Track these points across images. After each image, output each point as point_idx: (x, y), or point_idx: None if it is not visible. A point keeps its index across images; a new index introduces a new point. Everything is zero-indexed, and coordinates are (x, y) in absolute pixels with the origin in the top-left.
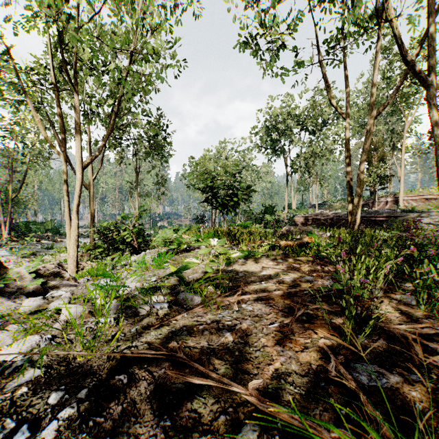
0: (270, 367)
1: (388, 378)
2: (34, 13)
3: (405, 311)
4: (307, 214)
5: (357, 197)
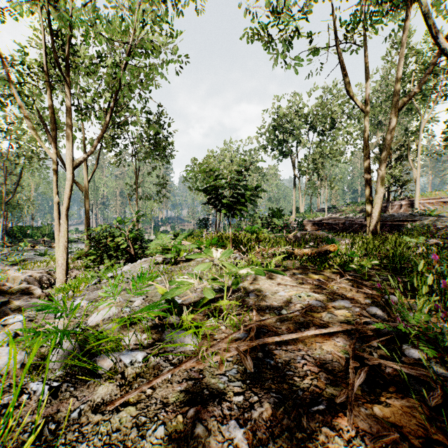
0: None
1: None
2: None
3: None
4: (316, 218)
5: (376, 199)
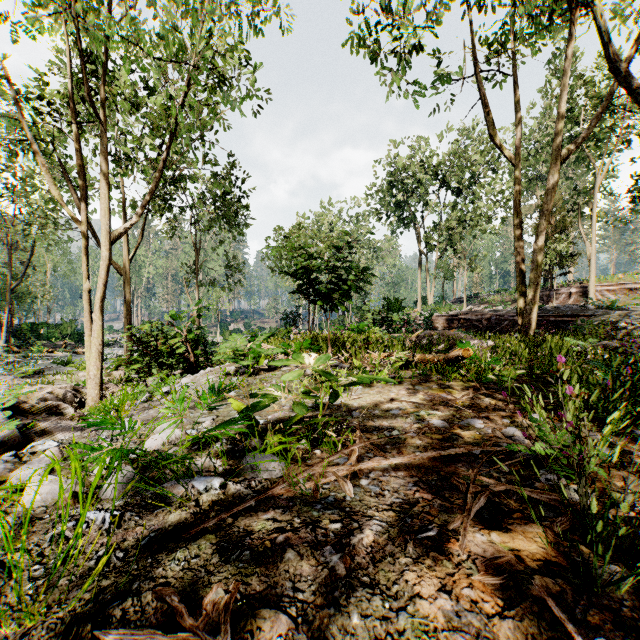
0: None
1: None
2: None
3: None
4: (451, 312)
5: (531, 286)
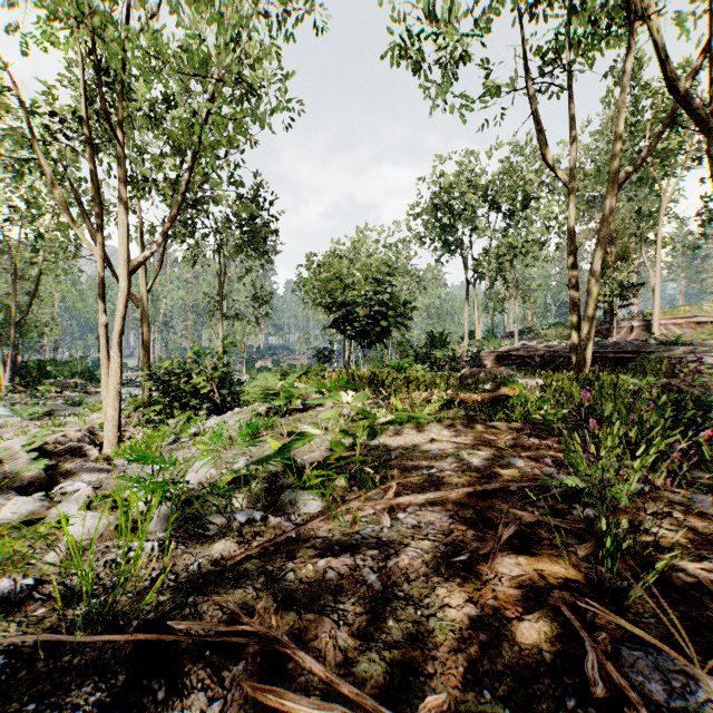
0: (459, 657)
1: (708, 688)
2: (42, 6)
3: (703, 529)
4: (501, 348)
5: (586, 320)
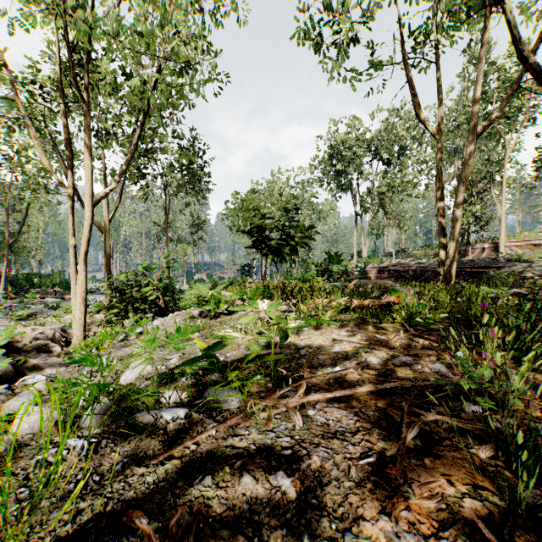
0: None
1: None
2: None
3: None
4: (382, 264)
5: (451, 242)
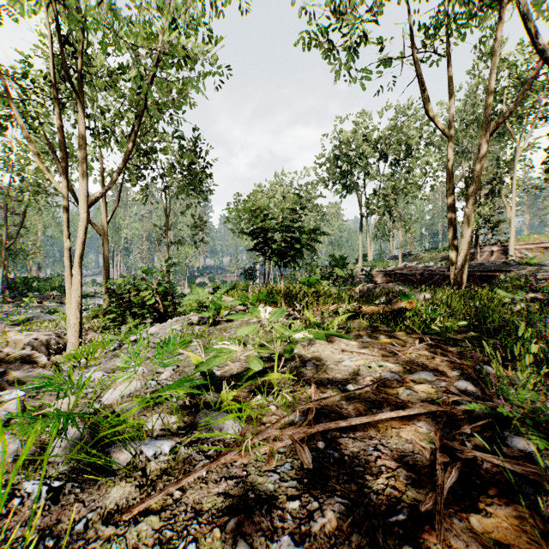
0: None
1: None
2: None
3: None
4: (388, 267)
5: (462, 245)
